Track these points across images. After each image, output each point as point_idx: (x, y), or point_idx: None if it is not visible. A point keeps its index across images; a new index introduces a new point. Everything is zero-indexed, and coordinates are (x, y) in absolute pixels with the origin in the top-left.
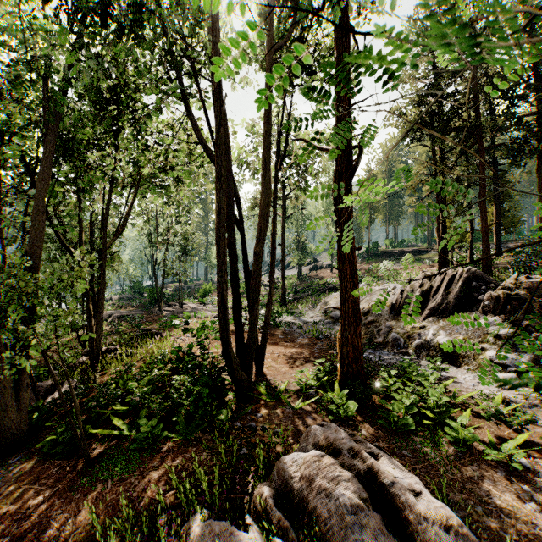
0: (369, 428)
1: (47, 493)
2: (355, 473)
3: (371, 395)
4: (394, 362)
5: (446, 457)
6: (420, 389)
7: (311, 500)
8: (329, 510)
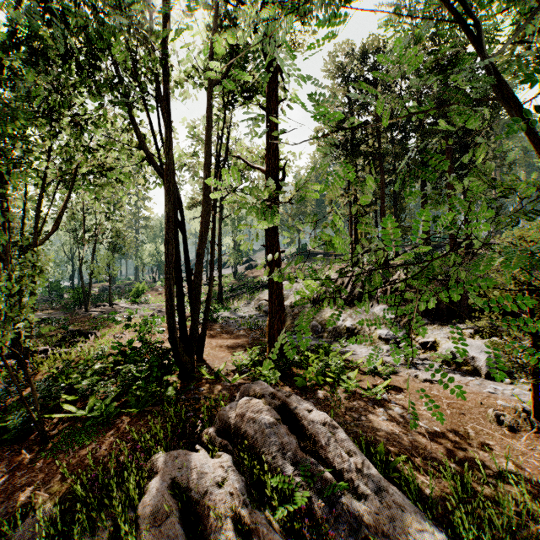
0: (288, 389)
1: (5, 470)
2: (273, 407)
3: (291, 366)
4: (312, 344)
5: (337, 399)
6: (326, 358)
7: (243, 429)
8: (255, 430)
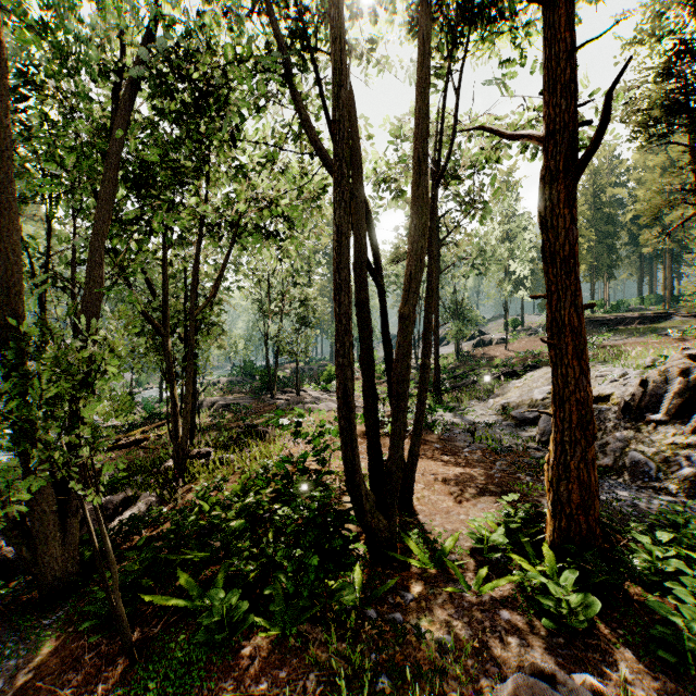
0: (634, 660)
1: None
2: None
3: (623, 581)
4: (643, 507)
5: None
6: None
7: None
8: None
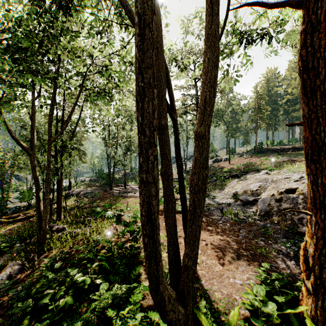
0: None
1: None
2: None
3: None
4: None
5: None
6: None
7: None
8: None
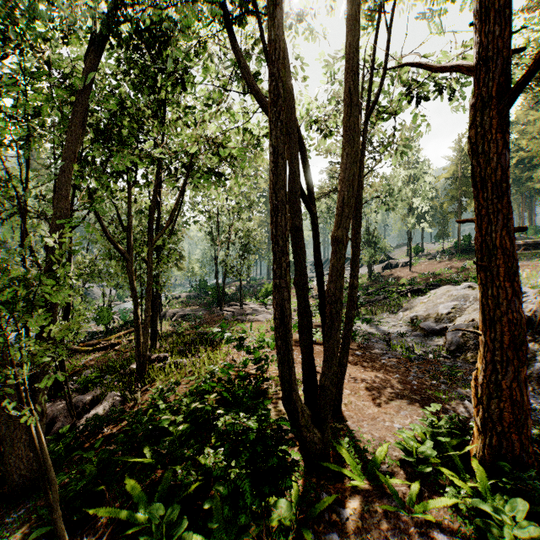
0: None
1: None
2: None
3: None
4: None
5: None
6: None
7: None
8: None
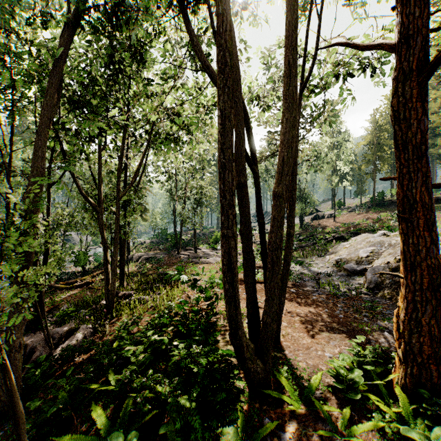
0: None
1: None
2: None
3: None
4: None
5: None
6: None
7: None
8: None
